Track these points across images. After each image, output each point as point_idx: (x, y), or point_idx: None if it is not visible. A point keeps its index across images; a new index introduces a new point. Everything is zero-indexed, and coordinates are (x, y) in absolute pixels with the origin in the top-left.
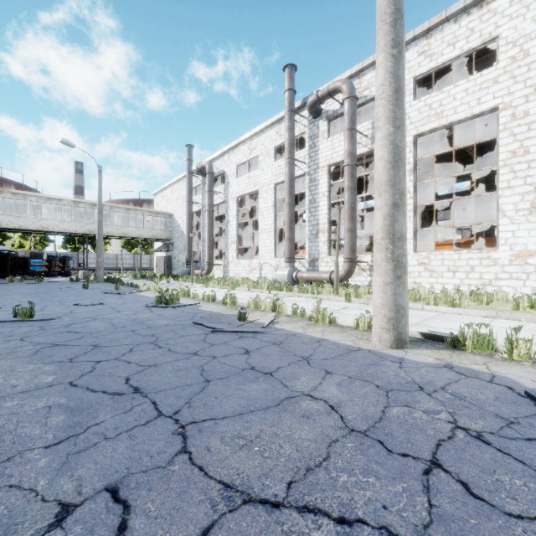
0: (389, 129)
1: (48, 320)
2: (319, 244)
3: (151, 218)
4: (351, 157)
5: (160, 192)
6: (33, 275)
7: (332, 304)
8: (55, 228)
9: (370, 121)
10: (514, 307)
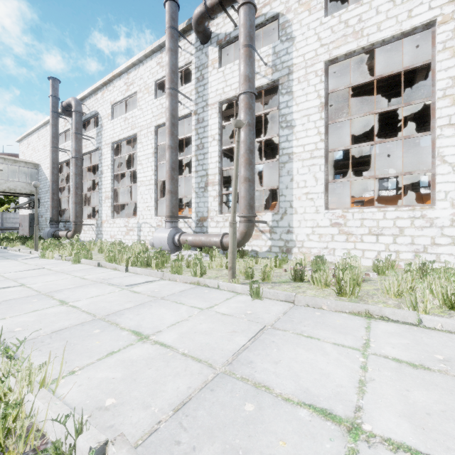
0: None
1: None
2: (208, 200)
3: (11, 168)
4: (248, 82)
5: (25, 138)
6: None
7: (226, 308)
8: None
9: (271, 45)
10: None
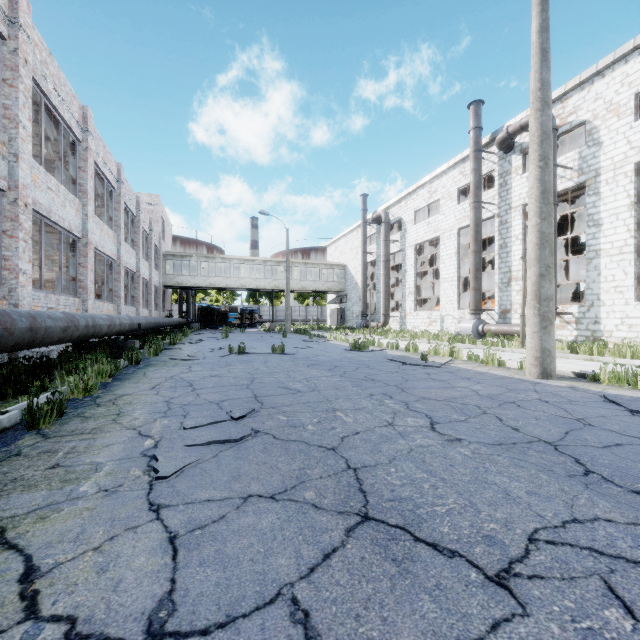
0: (537, 221)
1: (291, 354)
2: (511, 294)
3: (325, 270)
4: None
5: (333, 243)
6: (230, 326)
7: (513, 355)
8: (250, 285)
9: (576, 151)
10: None
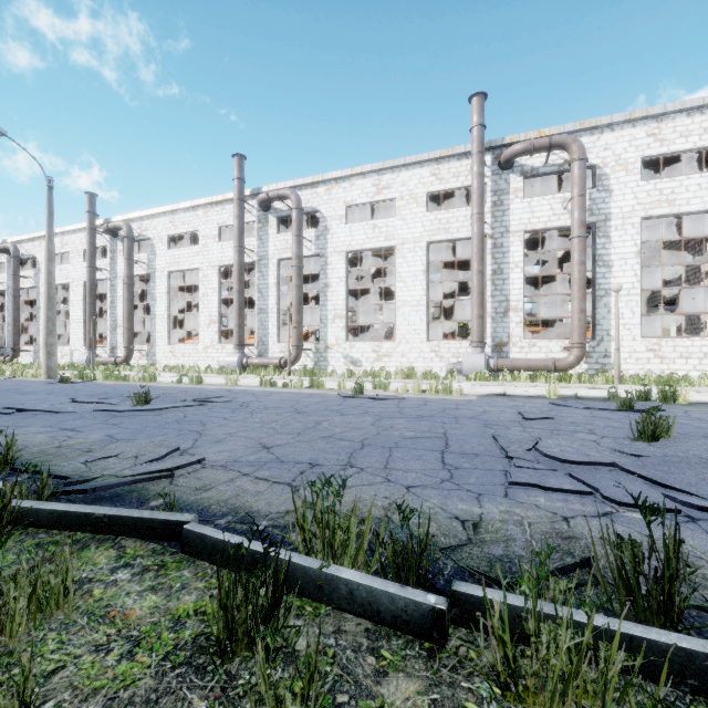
0: (46, 310)
1: None
2: (117, 336)
3: None
4: (128, 278)
5: None
6: None
7: None
8: None
9: (147, 254)
10: (169, 372)
